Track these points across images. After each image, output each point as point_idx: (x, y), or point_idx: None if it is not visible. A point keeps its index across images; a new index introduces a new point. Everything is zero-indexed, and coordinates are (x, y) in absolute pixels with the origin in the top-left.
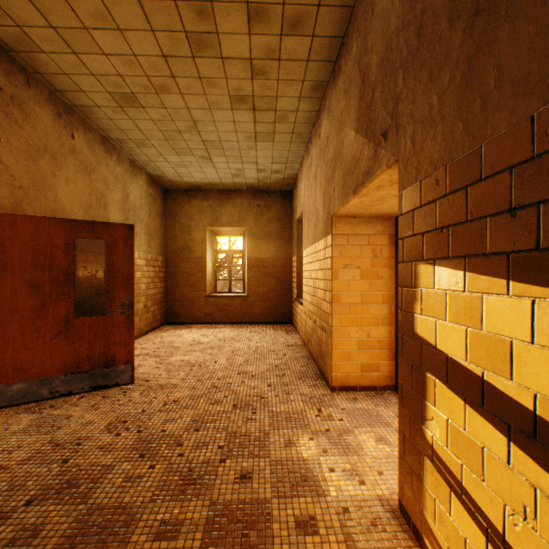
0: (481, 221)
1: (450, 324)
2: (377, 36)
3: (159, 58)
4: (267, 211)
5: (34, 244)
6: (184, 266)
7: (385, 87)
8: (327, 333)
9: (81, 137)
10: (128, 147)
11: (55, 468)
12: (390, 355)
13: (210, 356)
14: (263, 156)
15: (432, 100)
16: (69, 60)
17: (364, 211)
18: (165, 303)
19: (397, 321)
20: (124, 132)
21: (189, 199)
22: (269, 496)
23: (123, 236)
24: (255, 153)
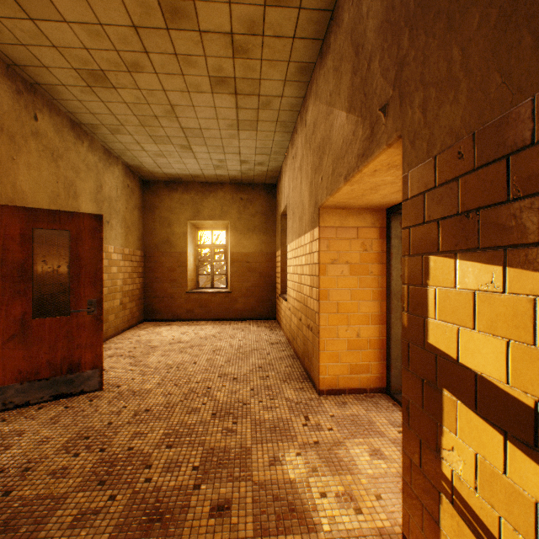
0: (533, 199)
1: (481, 334)
2: None
3: (128, 29)
4: (250, 205)
5: None
6: (164, 261)
7: (385, 54)
8: (314, 332)
9: (46, 119)
10: (101, 134)
11: None
12: (381, 355)
13: (190, 356)
14: (246, 146)
15: (452, 54)
16: (25, 27)
17: (354, 201)
18: (145, 299)
19: (388, 319)
20: (96, 116)
21: (169, 191)
22: (251, 534)
23: (90, 227)
24: (237, 143)
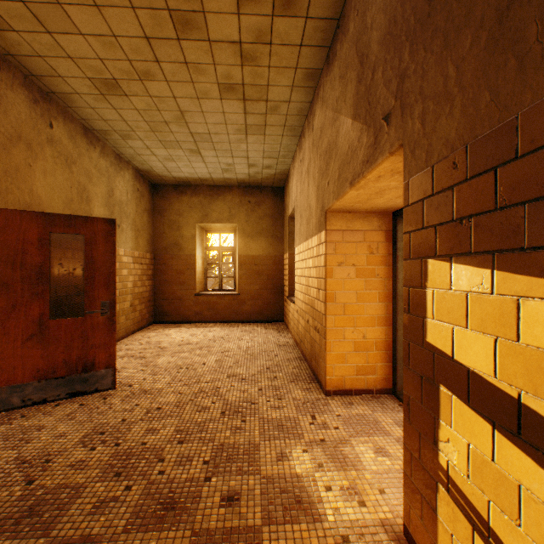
0: (517, 208)
1: (473, 332)
2: (378, 10)
3: (141, 40)
4: (258, 207)
5: (4, 240)
6: (173, 263)
7: (388, 65)
8: (321, 334)
9: (61, 127)
10: (112, 139)
11: (17, 492)
12: (387, 357)
13: (199, 357)
14: (254, 150)
15: (448, 71)
16: (42, 40)
17: (360, 205)
18: (154, 301)
19: (394, 321)
20: (108, 123)
21: (178, 195)
22: (259, 522)
23: (104, 231)
24: (245, 147)
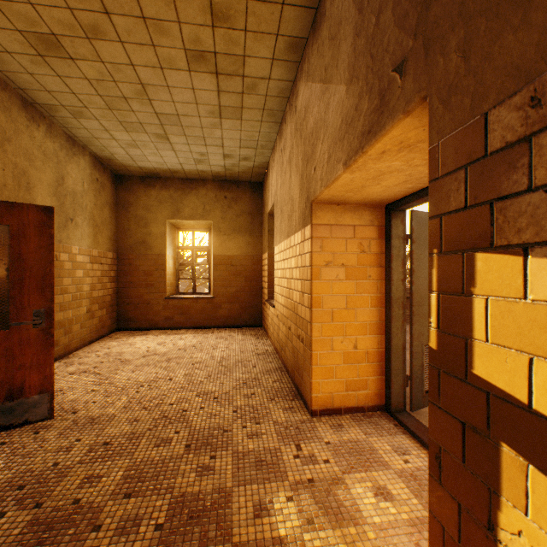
0: None
1: None
2: None
3: None
4: (235, 204)
5: None
6: (140, 264)
7: None
8: (305, 344)
9: None
10: (61, 117)
11: None
12: (380, 369)
13: (165, 371)
14: (230, 138)
15: None
16: None
17: (351, 195)
18: (117, 306)
19: (388, 328)
20: (53, 95)
21: (145, 187)
22: None
23: (37, 221)
24: (220, 134)
